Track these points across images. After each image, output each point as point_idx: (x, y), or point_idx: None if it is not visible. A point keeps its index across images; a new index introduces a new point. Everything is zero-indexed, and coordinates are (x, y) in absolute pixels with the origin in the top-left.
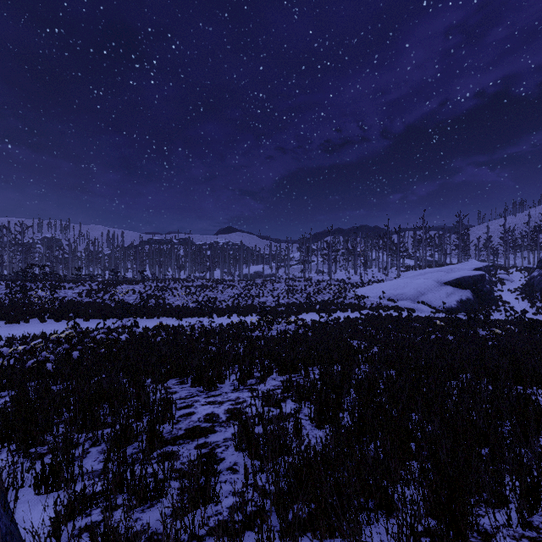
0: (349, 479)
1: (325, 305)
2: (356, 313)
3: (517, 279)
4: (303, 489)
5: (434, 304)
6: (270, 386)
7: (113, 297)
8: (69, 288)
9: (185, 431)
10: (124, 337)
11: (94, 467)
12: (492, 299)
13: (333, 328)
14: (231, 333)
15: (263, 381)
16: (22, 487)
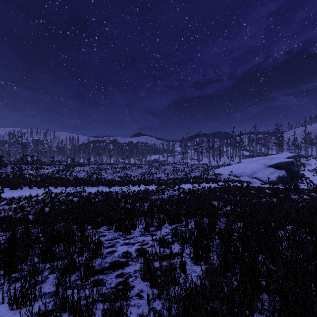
0: (223, 315)
1: (196, 179)
2: (214, 184)
3: (313, 163)
4: (188, 316)
5: (263, 179)
6: (164, 232)
7: (71, 174)
8: (46, 168)
9: (110, 264)
10: (75, 199)
11: (50, 290)
12: (298, 176)
13: (201, 193)
14: (140, 196)
15: (159, 229)
16: (2, 303)
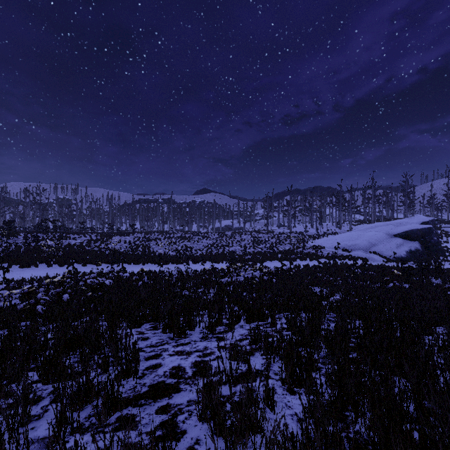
0: None
1: (286, 254)
2: (314, 262)
3: None
4: None
5: (385, 254)
6: (238, 335)
7: (107, 246)
8: (73, 238)
9: (149, 388)
10: (108, 282)
11: (46, 432)
12: (439, 250)
13: (294, 275)
14: (204, 278)
15: (231, 329)
16: None
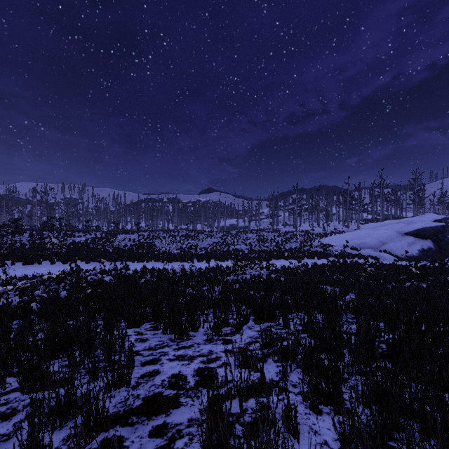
0: None
1: (293, 252)
2: (322, 260)
3: None
4: None
5: (396, 253)
6: (247, 338)
7: (111, 244)
8: (77, 236)
9: (143, 401)
10: (108, 279)
11: None
12: None
13: (303, 273)
14: (209, 276)
15: (239, 330)
16: None
